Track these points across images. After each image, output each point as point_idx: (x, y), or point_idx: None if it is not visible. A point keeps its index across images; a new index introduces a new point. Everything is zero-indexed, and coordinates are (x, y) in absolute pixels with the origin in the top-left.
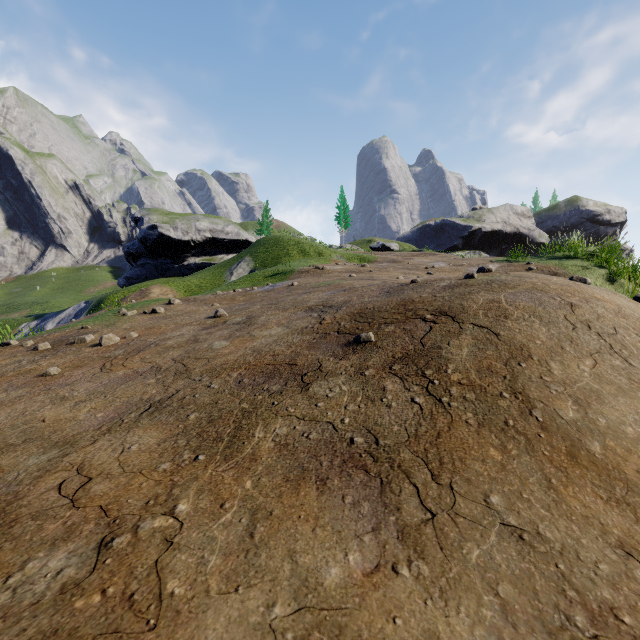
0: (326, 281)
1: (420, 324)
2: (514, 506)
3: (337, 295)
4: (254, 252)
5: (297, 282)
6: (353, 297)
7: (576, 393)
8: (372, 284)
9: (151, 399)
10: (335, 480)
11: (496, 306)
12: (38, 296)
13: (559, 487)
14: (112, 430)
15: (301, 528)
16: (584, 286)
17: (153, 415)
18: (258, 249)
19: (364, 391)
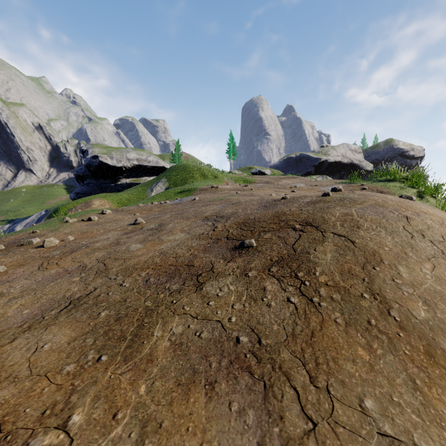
0: (219, 197)
1: (291, 232)
2: (387, 411)
3: (227, 208)
4: (168, 175)
5: (198, 197)
6: (239, 209)
7: (424, 294)
8: (253, 199)
9: (72, 296)
10: (222, 384)
11: (350, 218)
12: (11, 206)
13: (424, 388)
14: (32, 327)
15: (188, 444)
16: (413, 202)
17: (70, 312)
18: (171, 173)
19: (248, 291)
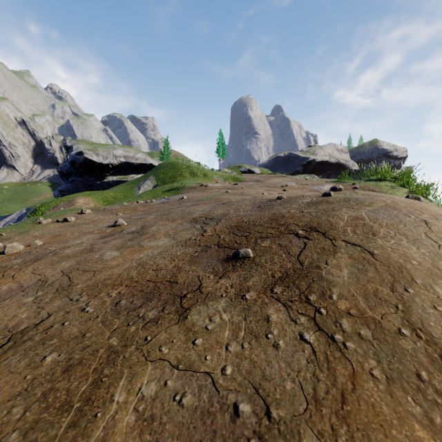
0: (209, 195)
1: (294, 240)
2: None
3: (217, 208)
4: (156, 173)
5: (186, 196)
6: (230, 210)
7: None
8: (245, 199)
9: (15, 327)
10: None
11: (361, 223)
12: None
13: None
14: None
15: None
16: (425, 204)
17: (5, 355)
18: (159, 171)
19: (246, 322)
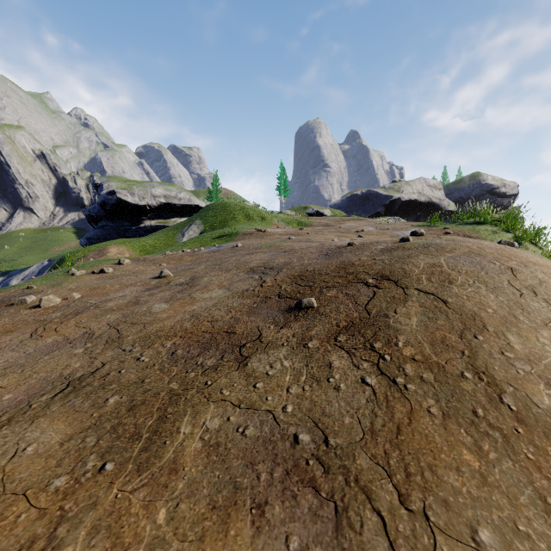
0: (268, 243)
1: (363, 289)
2: (512, 548)
3: (278, 256)
4: (204, 216)
5: (241, 243)
6: (293, 259)
7: (545, 373)
8: (310, 246)
9: (71, 375)
10: (276, 506)
11: (438, 270)
12: (6, 254)
13: None
14: (13, 420)
15: None
16: (516, 250)
17: (67, 398)
18: (207, 213)
19: (308, 368)
